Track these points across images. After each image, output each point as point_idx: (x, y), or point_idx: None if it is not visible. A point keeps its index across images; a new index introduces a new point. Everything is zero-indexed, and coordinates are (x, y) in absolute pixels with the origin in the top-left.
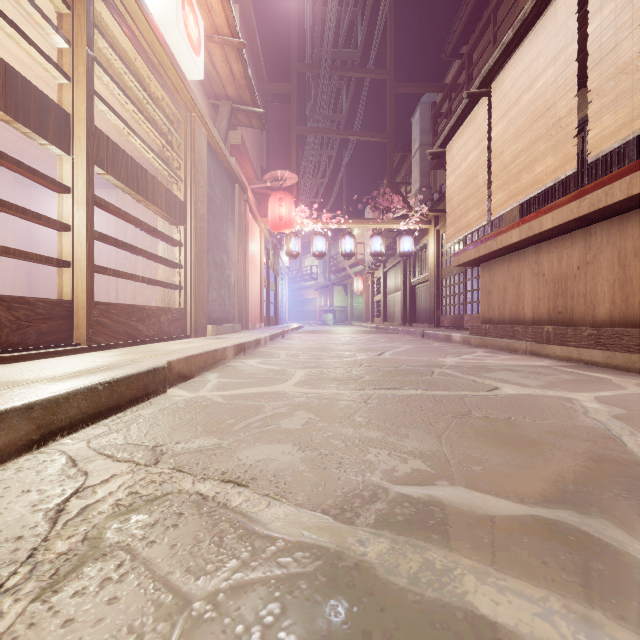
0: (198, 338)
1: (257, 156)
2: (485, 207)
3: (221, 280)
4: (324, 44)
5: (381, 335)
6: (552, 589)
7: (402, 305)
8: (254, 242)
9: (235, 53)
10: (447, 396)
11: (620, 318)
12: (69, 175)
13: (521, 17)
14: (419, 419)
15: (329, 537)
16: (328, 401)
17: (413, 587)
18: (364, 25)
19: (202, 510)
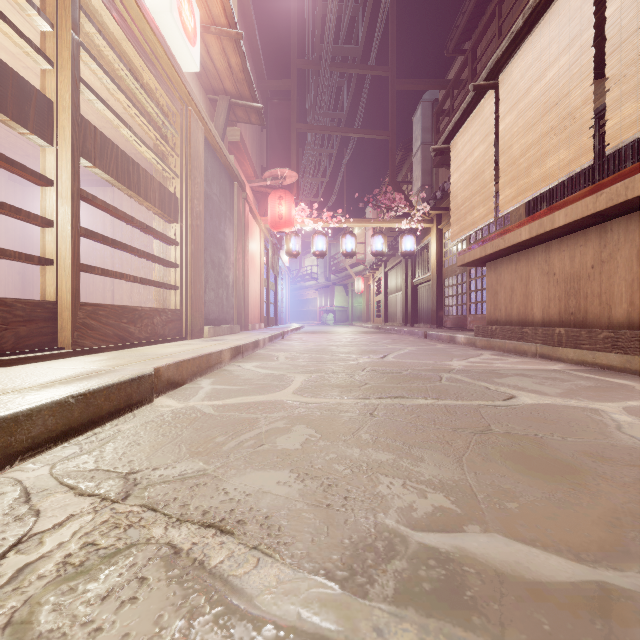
0: (194, 340)
1: (256, 154)
2: (492, 204)
3: (219, 280)
4: (325, 40)
5: (383, 336)
6: None
7: (403, 305)
8: (253, 241)
9: (233, 45)
10: (461, 406)
11: (639, 320)
12: (52, 167)
13: (532, 3)
14: (433, 436)
15: (335, 621)
16: (330, 413)
17: None
18: (365, 20)
19: (171, 573)
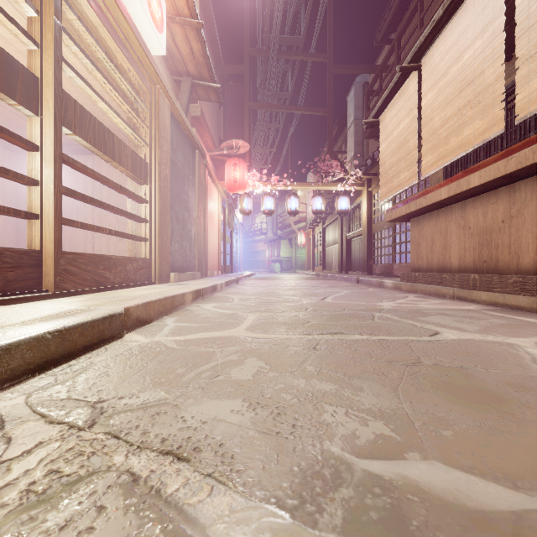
0: (161, 284)
1: (215, 128)
2: (415, 168)
3: (183, 233)
4: (272, 31)
5: (322, 281)
6: None
7: (339, 256)
8: (212, 201)
9: (194, 33)
10: (392, 341)
11: None
12: (38, 134)
13: None
14: (370, 368)
15: None
16: (278, 347)
17: None
18: (307, 14)
19: (129, 501)
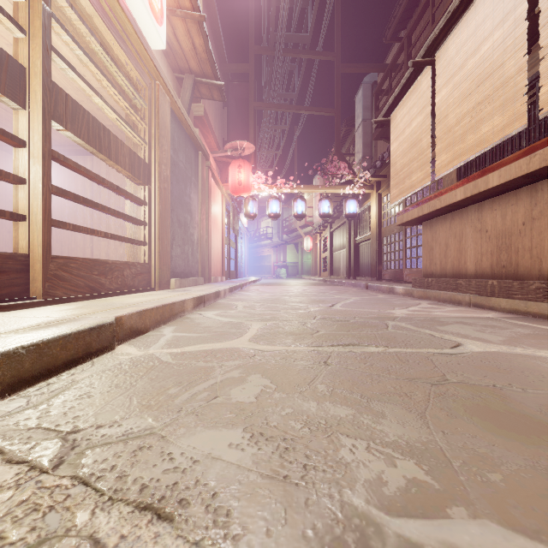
0: (161, 291)
1: (219, 129)
2: (429, 168)
3: (185, 237)
4: (278, 28)
5: (329, 287)
6: None
7: (347, 261)
8: (216, 204)
9: (196, 27)
10: (411, 354)
11: None
12: (25, 129)
13: None
14: (390, 387)
15: None
16: (285, 361)
17: None
18: (314, 11)
19: None
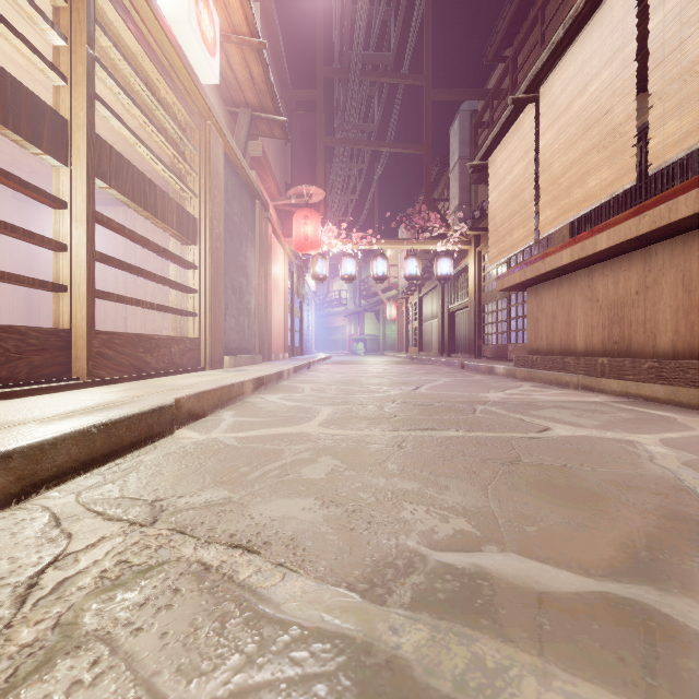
0: (214, 371)
1: (280, 170)
2: (532, 225)
3: (240, 306)
4: (354, 46)
5: (416, 367)
6: (634, 698)
7: (439, 333)
8: (277, 264)
9: (255, 55)
10: (492, 438)
11: (684, 349)
12: (66, 189)
13: (573, 13)
14: (461, 466)
15: (355, 622)
16: (357, 444)
17: (459, 695)
18: (398, 25)
19: (203, 585)
